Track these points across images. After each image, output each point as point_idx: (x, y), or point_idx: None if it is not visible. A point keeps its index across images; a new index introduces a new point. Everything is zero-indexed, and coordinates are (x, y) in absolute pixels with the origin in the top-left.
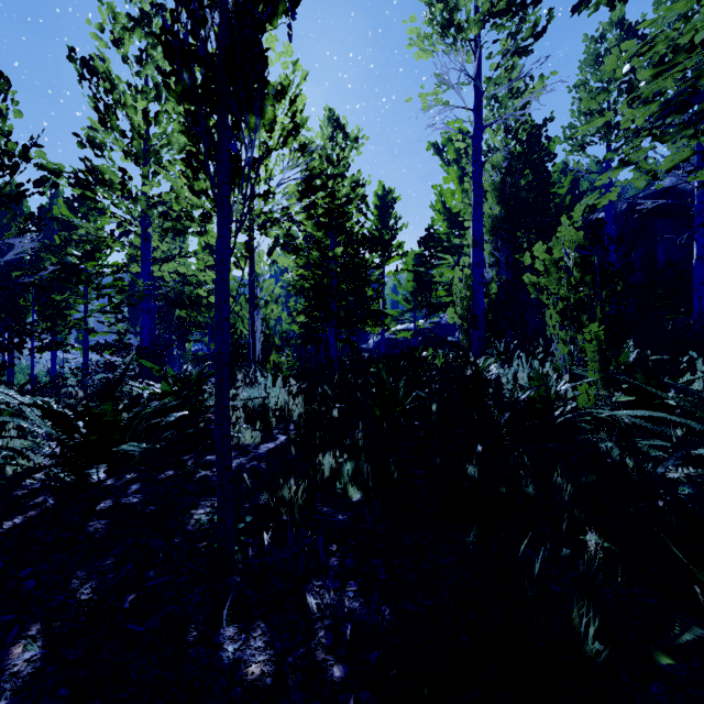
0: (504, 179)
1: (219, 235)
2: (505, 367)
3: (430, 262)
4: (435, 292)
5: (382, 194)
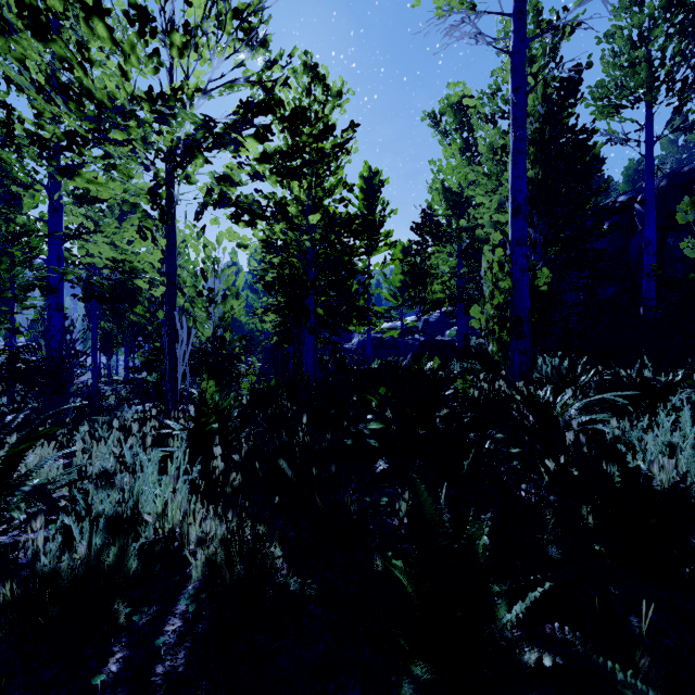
0: (543, 129)
1: None
2: (597, 409)
3: (426, 251)
4: (430, 286)
5: (368, 175)
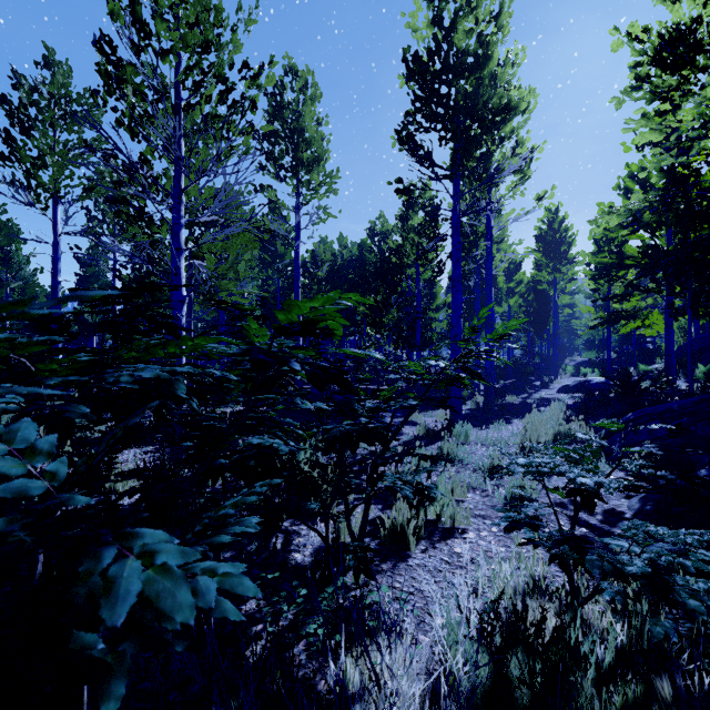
0: None
1: None
2: None
3: None
4: None
5: None
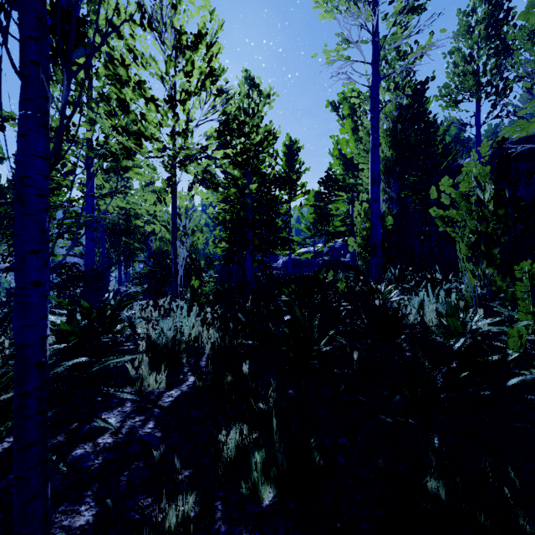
0: (395, 126)
1: (19, 132)
2: (406, 294)
3: (329, 198)
4: (332, 222)
5: (289, 144)
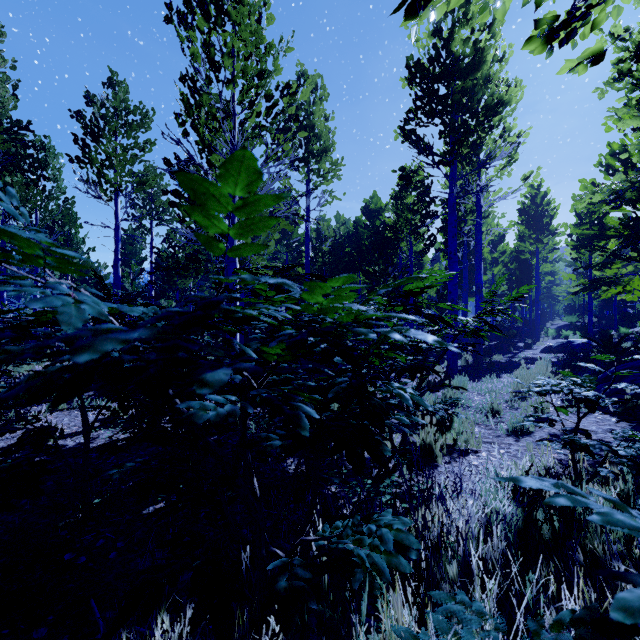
0: None
1: None
2: None
3: None
4: None
5: None
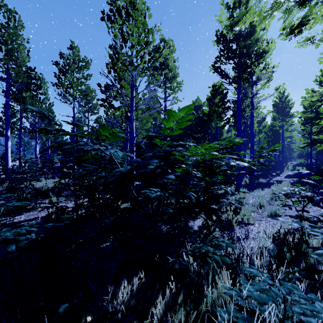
0: None
1: None
2: None
3: None
4: None
5: None
